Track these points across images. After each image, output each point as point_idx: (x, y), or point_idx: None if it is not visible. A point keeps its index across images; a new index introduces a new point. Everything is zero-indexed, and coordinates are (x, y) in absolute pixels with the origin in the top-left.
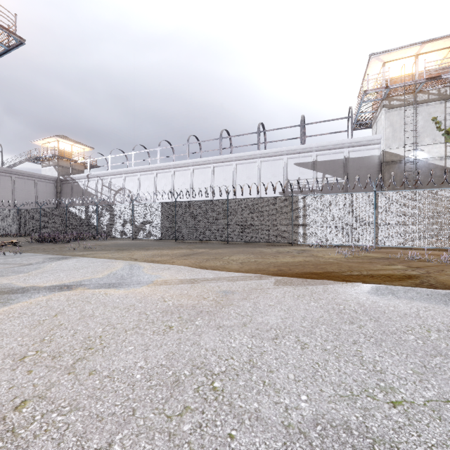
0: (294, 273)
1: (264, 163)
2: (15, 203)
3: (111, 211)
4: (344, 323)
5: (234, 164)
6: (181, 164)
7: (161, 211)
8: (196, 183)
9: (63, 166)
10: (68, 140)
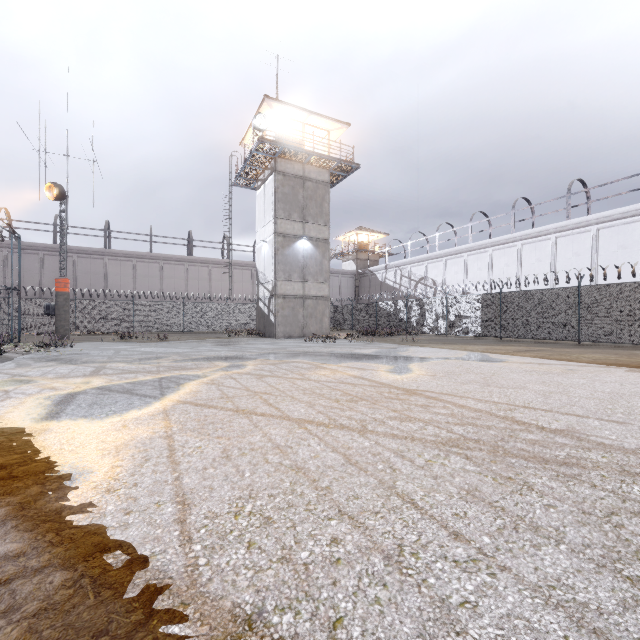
0: None
1: None
2: (331, 300)
3: (421, 306)
4: None
5: (593, 229)
6: (502, 241)
7: (481, 304)
8: (526, 263)
9: (361, 259)
10: (365, 231)
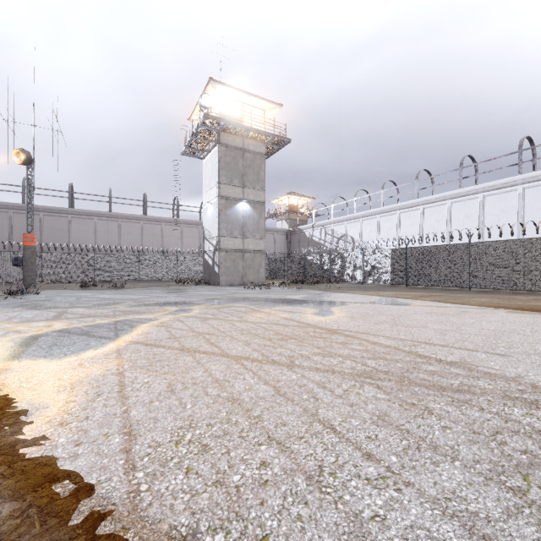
0: (533, 310)
1: (530, 190)
2: (267, 254)
3: (342, 259)
4: (540, 324)
5: (480, 196)
6: (408, 205)
7: (391, 257)
8: (427, 223)
9: (292, 219)
10: (296, 195)
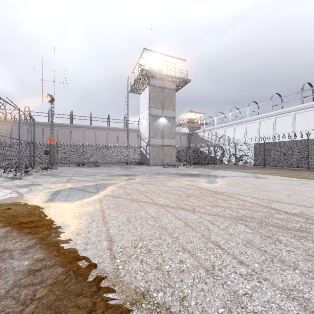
0: None
1: None
2: (176, 147)
3: (222, 150)
4: None
5: None
6: (265, 116)
7: (253, 148)
8: (278, 127)
9: (191, 127)
10: (193, 112)
